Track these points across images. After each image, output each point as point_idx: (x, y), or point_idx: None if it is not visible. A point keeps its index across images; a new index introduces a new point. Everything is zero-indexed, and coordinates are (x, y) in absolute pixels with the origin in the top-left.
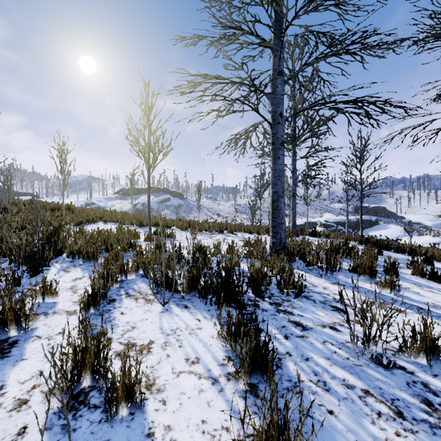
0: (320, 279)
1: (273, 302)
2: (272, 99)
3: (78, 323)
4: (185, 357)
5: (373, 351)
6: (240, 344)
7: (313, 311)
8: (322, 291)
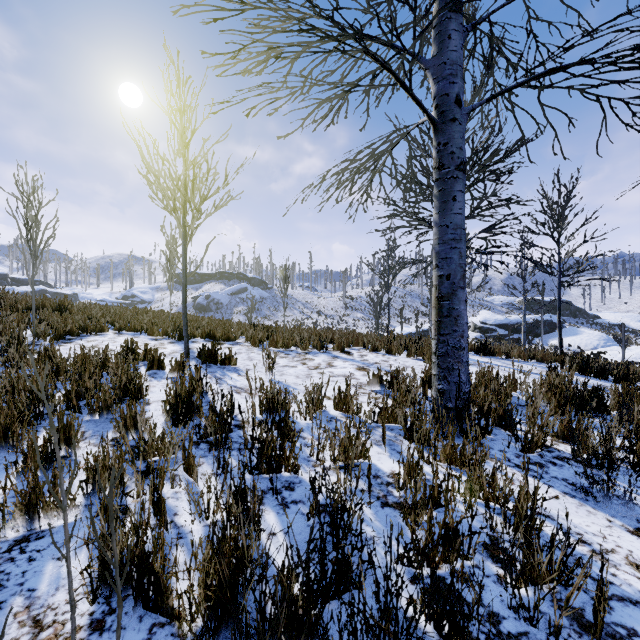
0: (590, 510)
1: None
2: (437, 67)
3: None
4: None
5: None
6: None
7: None
8: None
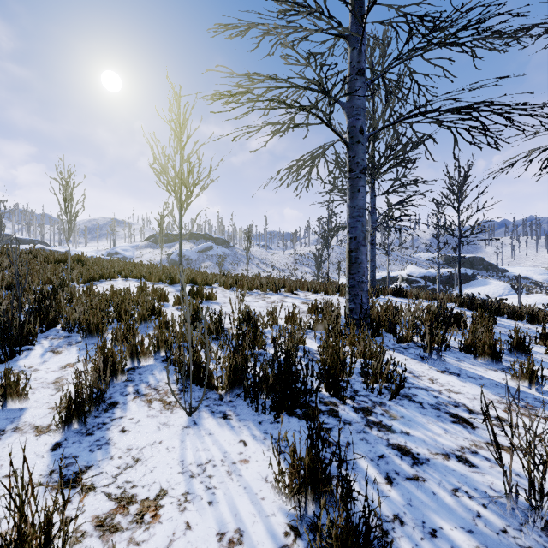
0: (422, 364)
1: (358, 406)
2: (349, 109)
3: (47, 451)
4: (218, 529)
5: (543, 512)
6: (319, 531)
7: (423, 423)
8: (430, 386)
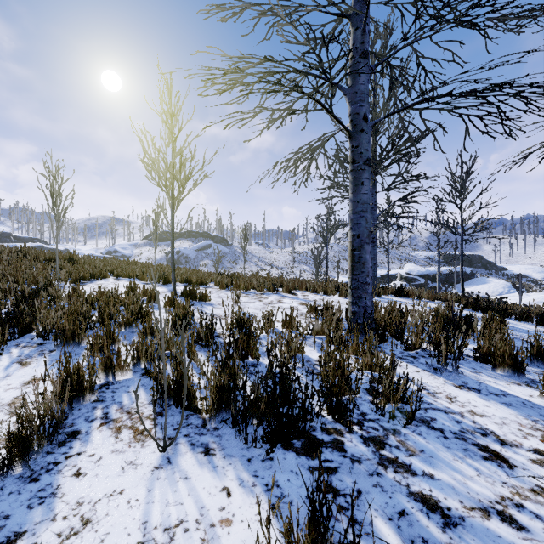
0: (436, 377)
1: (368, 435)
2: (352, 95)
3: None
4: None
5: None
6: None
7: (448, 461)
8: (449, 407)
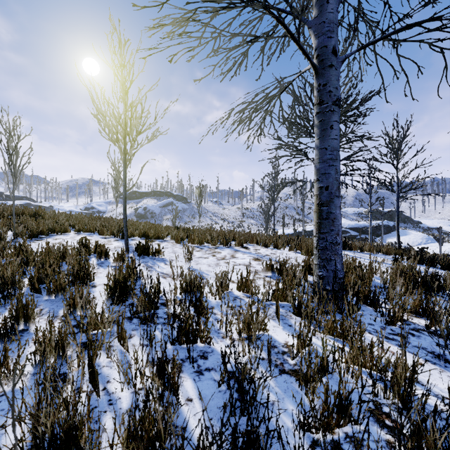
0: None
1: None
2: (318, 26)
3: None
4: None
5: None
6: None
7: None
8: None
